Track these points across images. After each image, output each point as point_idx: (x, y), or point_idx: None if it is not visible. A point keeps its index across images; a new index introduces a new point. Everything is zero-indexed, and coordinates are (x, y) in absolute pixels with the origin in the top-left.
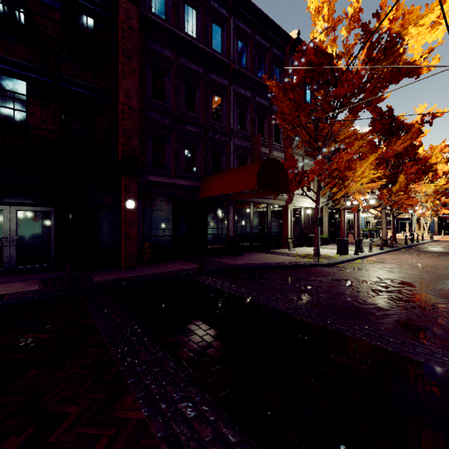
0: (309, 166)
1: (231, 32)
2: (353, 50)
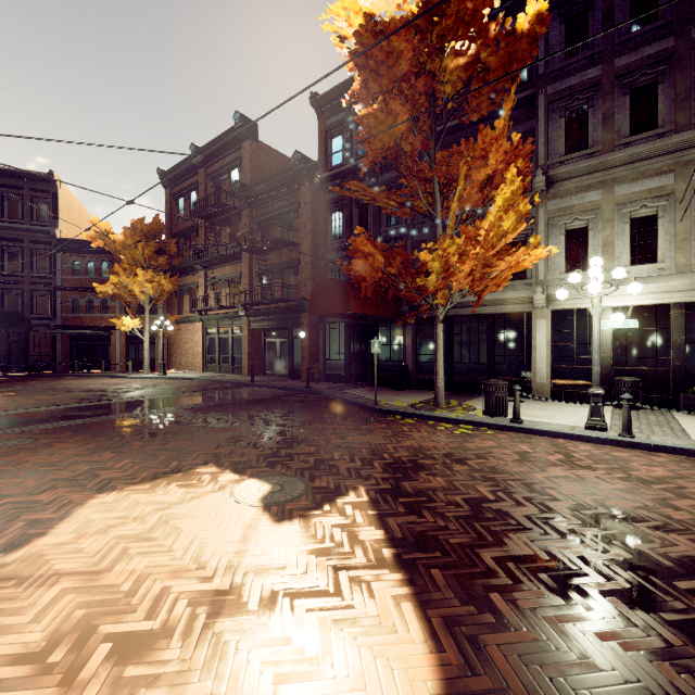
0: (640, 197)
1: None
2: None
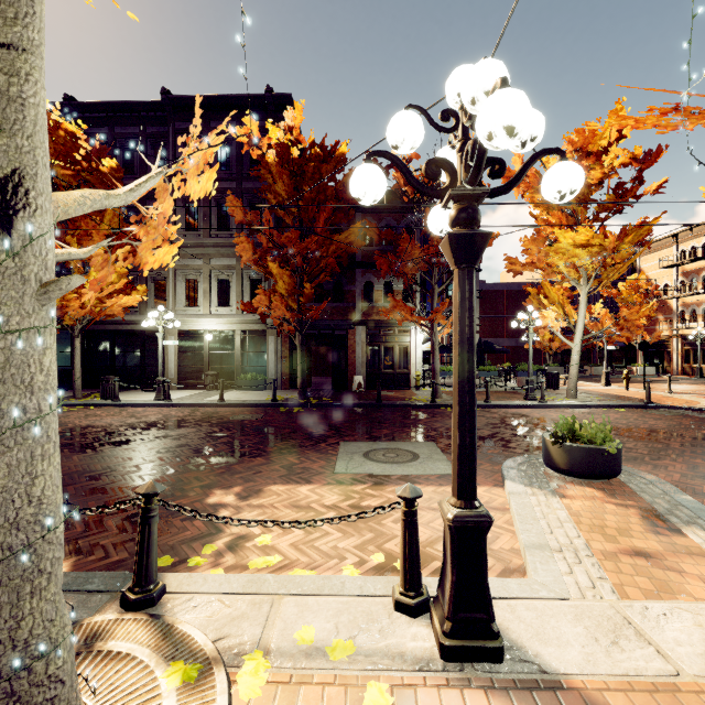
0: (221, 268)
1: None
2: None
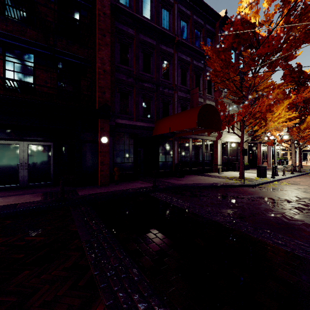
0: (234, 111)
1: (176, 14)
2: (273, 18)
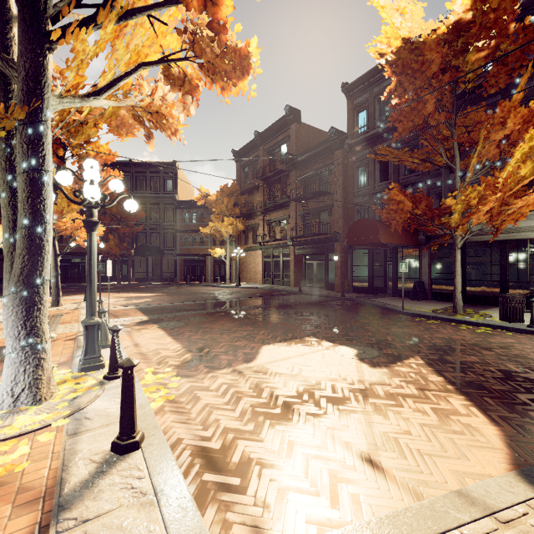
0: None
1: None
2: None
